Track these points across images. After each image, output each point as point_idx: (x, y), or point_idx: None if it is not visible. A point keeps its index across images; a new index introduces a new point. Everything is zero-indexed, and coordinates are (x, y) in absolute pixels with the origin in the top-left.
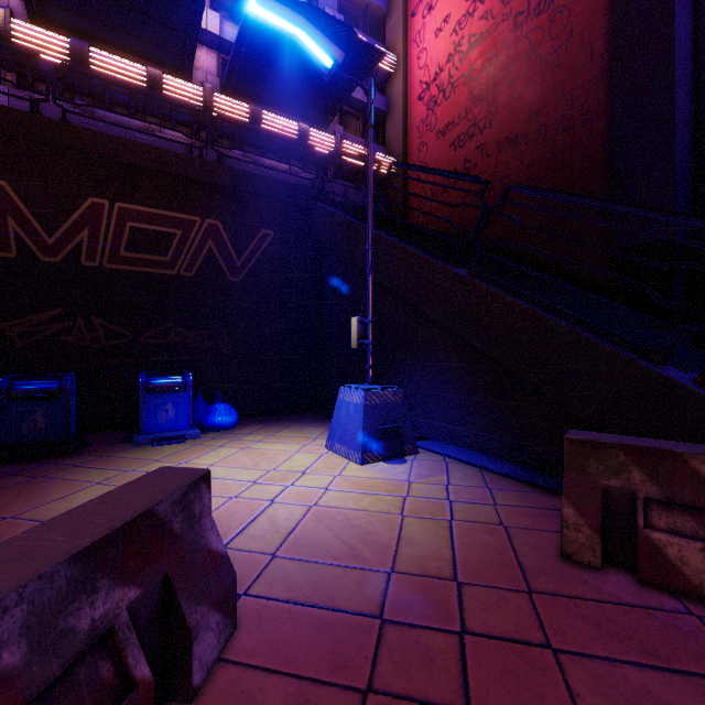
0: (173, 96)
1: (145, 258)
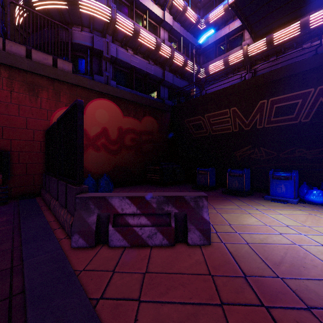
0: (316, 23)
1: (282, 118)
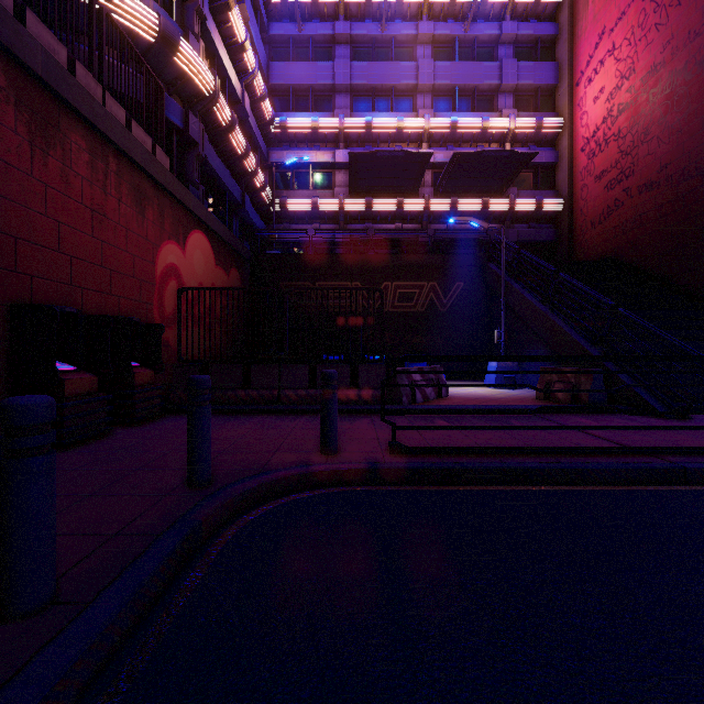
0: (409, 208)
1: (404, 305)
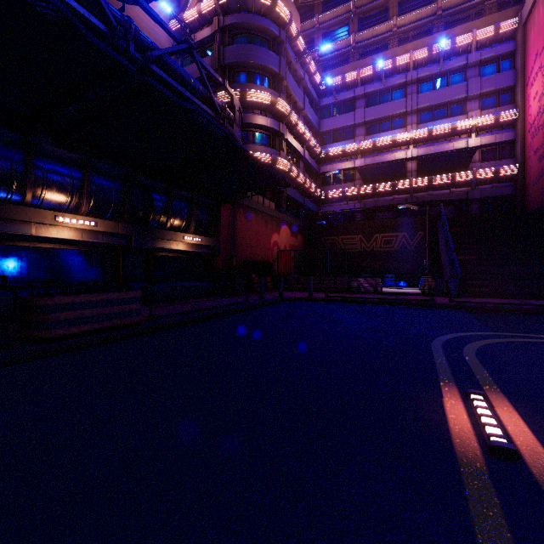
0: (399, 187)
1: (387, 246)
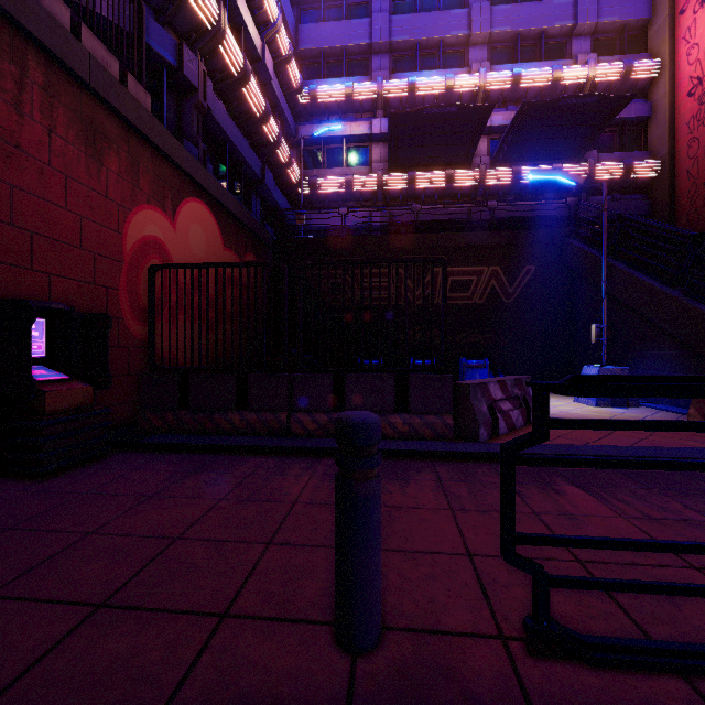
0: (460, 182)
1: (458, 296)
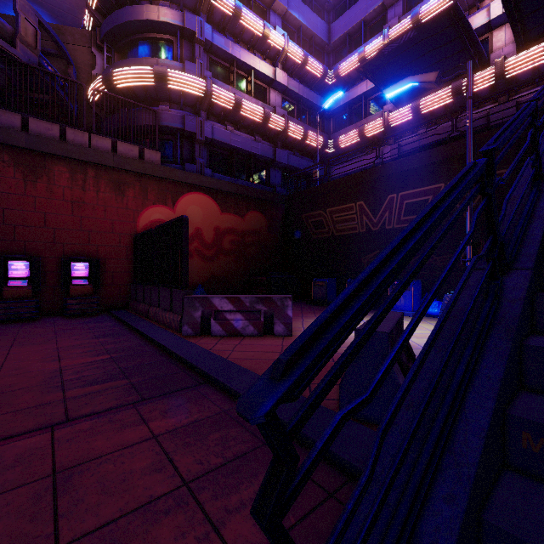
0: None
1: (412, 218)
